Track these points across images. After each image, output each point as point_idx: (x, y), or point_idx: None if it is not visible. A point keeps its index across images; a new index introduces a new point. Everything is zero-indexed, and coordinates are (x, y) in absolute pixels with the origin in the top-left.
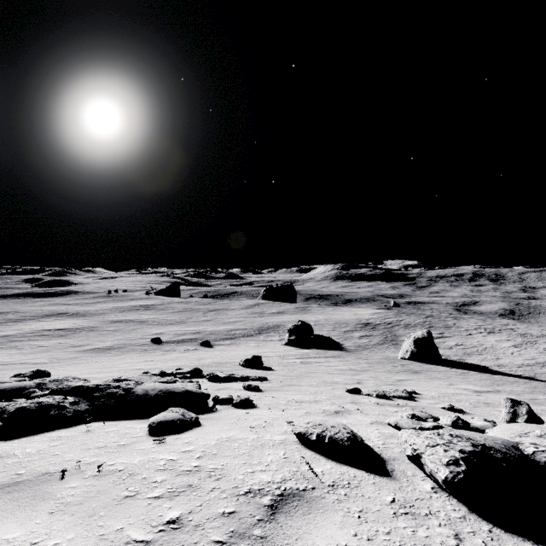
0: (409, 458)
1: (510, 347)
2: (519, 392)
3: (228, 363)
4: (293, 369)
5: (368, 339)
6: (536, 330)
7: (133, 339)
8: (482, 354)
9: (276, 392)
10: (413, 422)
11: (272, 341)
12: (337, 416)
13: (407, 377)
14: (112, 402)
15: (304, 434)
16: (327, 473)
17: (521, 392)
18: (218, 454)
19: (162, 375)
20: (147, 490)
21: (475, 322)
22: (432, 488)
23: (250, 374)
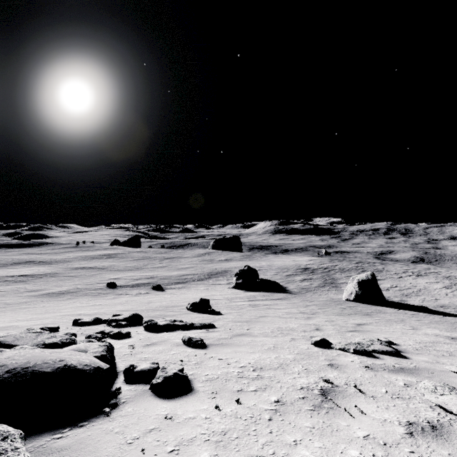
0: None
1: (442, 288)
2: None
3: (175, 306)
4: (242, 313)
5: (309, 282)
6: (456, 273)
7: (90, 284)
8: (419, 295)
9: (225, 349)
10: None
11: (220, 285)
12: (334, 411)
13: (363, 320)
14: None
15: None
16: None
17: None
18: None
19: (96, 323)
20: None
21: (400, 266)
22: None
23: (196, 319)
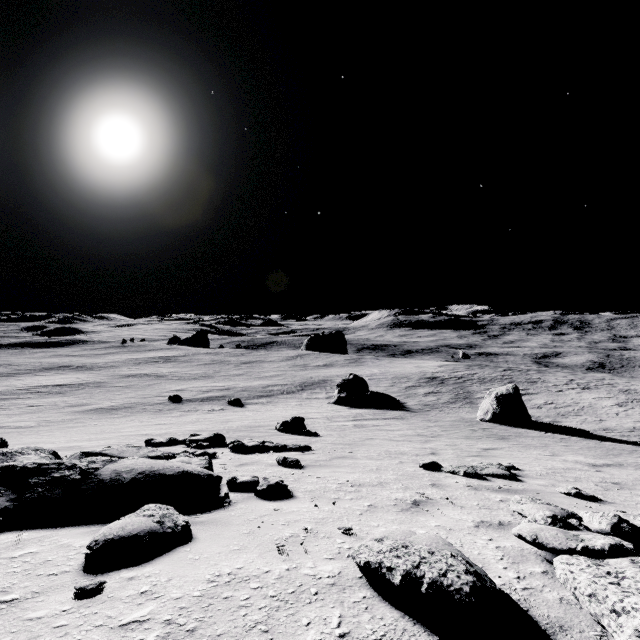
0: None
1: (613, 406)
2: None
3: (261, 426)
4: (345, 435)
5: (435, 396)
6: (639, 385)
7: (147, 397)
8: (580, 415)
9: (323, 469)
10: (567, 536)
11: (318, 399)
12: (418, 513)
13: (494, 445)
14: (55, 493)
15: (376, 569)
16: None
17: None
18: (199, 630)
19: (171, 443)
20: None
21: (564, 375)
22: None
23: (288, 441)
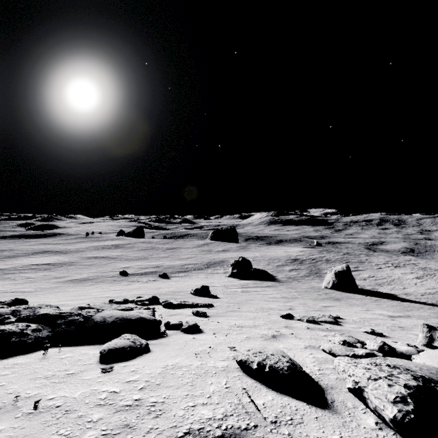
0: (350, 390)
1: (414, 279)
2: (426, 316)
3: (181, 291)
4: (235, 297)
5: (296, 272)
6: (433, 265)
7: (105, 272)
8: (391, 284)
9: (221, 318)
10: (346, 349)
11: (218, 274)
12: (274, 341)
13: (330, 304)
14: (72, 328)
15: (245, 362)
16: (268, 406)
17: (428, 317)
18: (162, 384)
19: (125, 302)
20: (78, 434)
21: (383, 258)
22: (375, 423)
23: (199, 301)
